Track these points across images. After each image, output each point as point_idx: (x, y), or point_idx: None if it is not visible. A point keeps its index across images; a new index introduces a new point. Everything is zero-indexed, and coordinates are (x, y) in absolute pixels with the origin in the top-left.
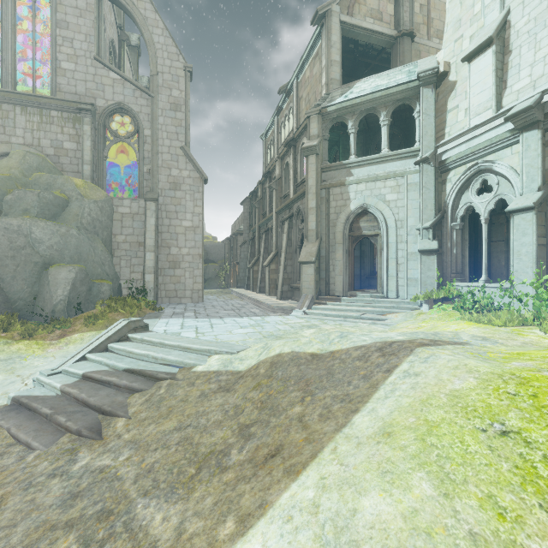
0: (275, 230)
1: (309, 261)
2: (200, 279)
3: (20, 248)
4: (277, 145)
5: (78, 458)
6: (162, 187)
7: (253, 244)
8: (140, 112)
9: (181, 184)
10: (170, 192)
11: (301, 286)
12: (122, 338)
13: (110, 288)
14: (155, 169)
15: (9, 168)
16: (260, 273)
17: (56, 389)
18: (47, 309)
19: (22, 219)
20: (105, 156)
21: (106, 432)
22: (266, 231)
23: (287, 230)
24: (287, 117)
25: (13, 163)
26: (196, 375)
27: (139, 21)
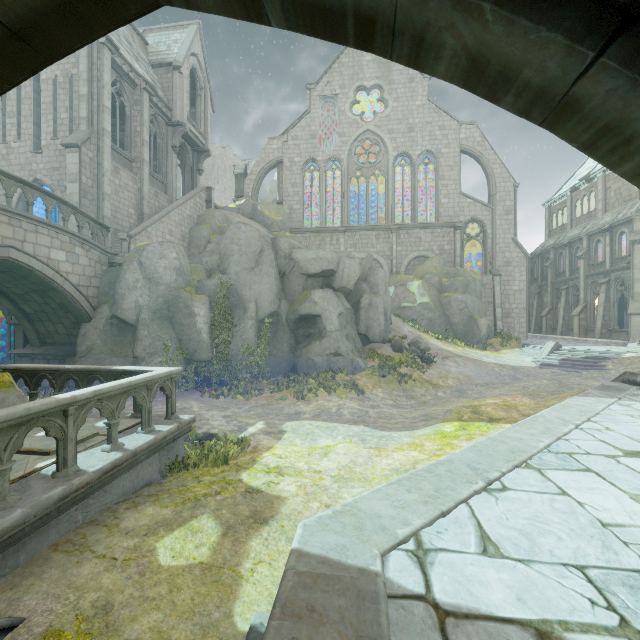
0: (583, 289)
1: (638, 313)
2: (524, 325)
3: (462, 309)
4: (571, 217)
5: (608, 371)
6: (499, 266)
7: (540, 296)
8: (485, 220)
9: (511, 262)
10: (504, 268)
11: (629, 329)
12: (556, 349)
13: (493, 329)
14: (494, 255)
15: (434, 267)
16: (562, 320)
17: (555, 362)
18: (477, 338)
19: (462, 295)
20: (464, 250)
21: (608, 368)
22: (567, 288)
23: (605, 291)
24: (585, 196)
25: (435, 264)
26: (627, 357)
27: (484, 163)
